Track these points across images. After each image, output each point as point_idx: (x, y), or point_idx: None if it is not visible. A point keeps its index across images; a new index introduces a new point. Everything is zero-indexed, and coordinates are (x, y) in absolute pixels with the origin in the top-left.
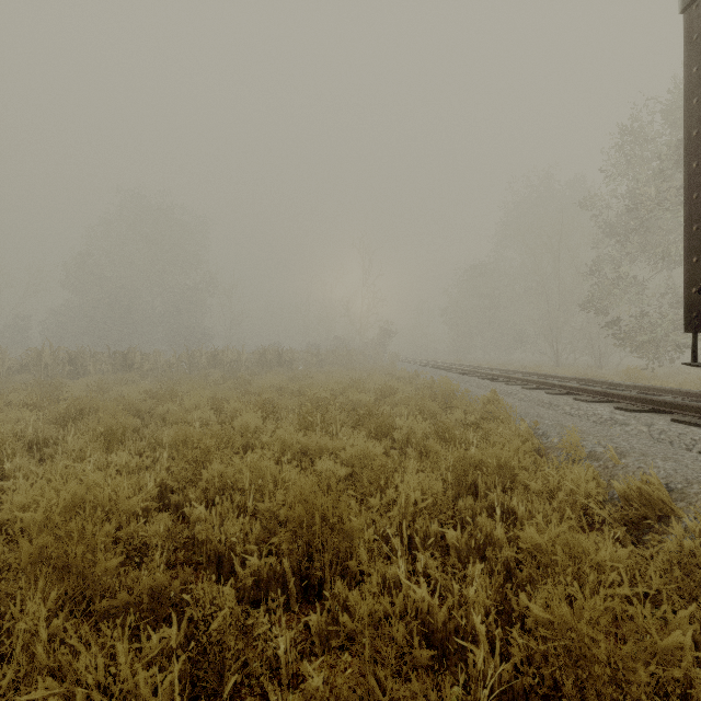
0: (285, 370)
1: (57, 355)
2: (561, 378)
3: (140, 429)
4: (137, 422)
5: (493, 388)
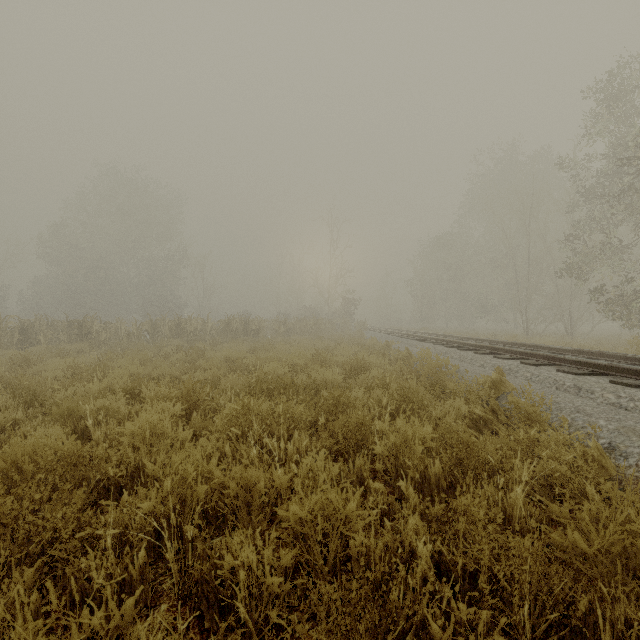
0: (250, 339)
1: (6, 324)
2: (557, 350)
3: (20, 425)
4: (11, 416)
5: (482, 362)
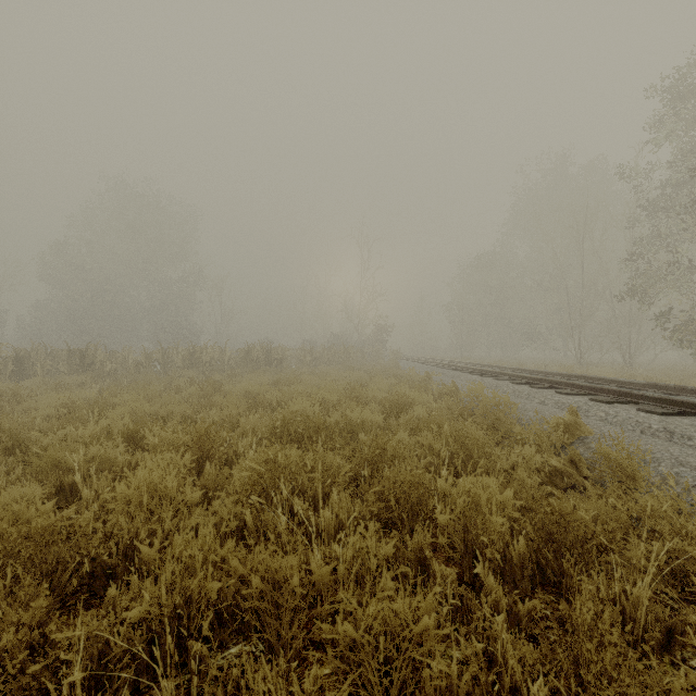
0: (273, 370)
1: None
2: (626, 383)
3: None
4: None
5: (542, 398)
